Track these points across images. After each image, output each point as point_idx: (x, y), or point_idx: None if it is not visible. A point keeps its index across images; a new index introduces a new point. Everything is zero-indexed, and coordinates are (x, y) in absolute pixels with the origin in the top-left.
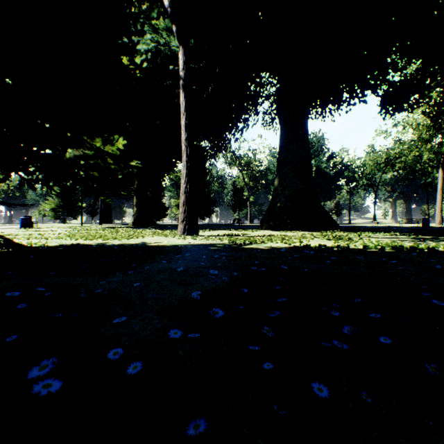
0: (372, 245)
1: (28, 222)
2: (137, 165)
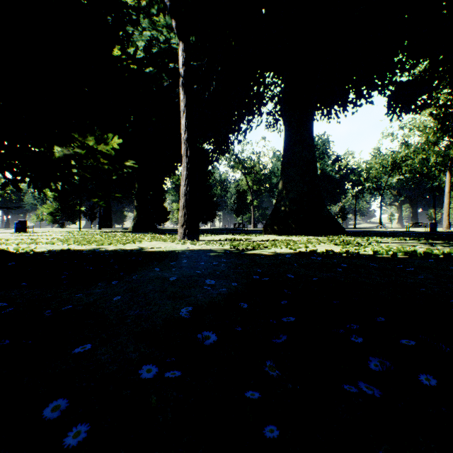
0: (383, 251)
1: (23, 226)
2: (133, 165)
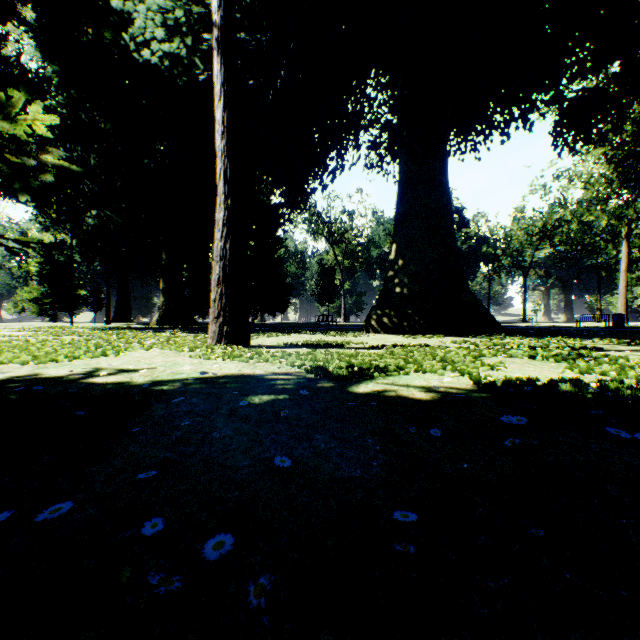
0: None
1: None
2: (66, 165)
